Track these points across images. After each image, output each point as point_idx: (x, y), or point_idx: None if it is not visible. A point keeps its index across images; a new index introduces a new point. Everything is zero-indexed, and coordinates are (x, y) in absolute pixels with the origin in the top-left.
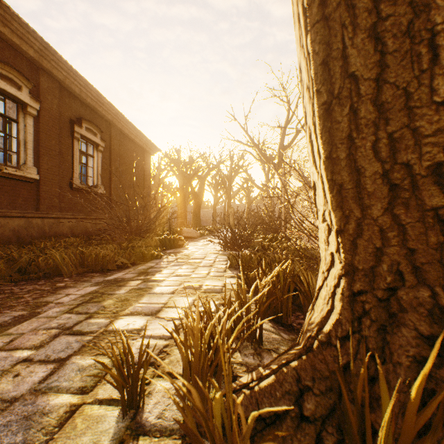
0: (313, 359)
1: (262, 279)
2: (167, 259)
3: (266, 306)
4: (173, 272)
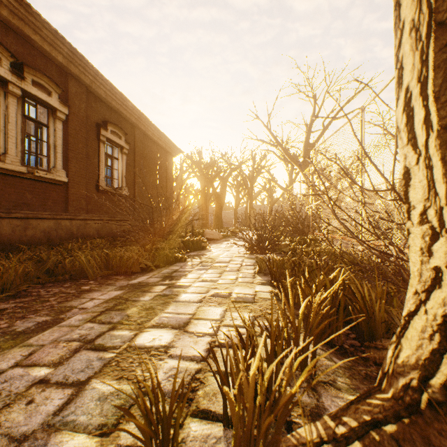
0: (424, 426)
1: (304, 290)
2: (191, 262)
3: (320, 328)
4: (199, 277)
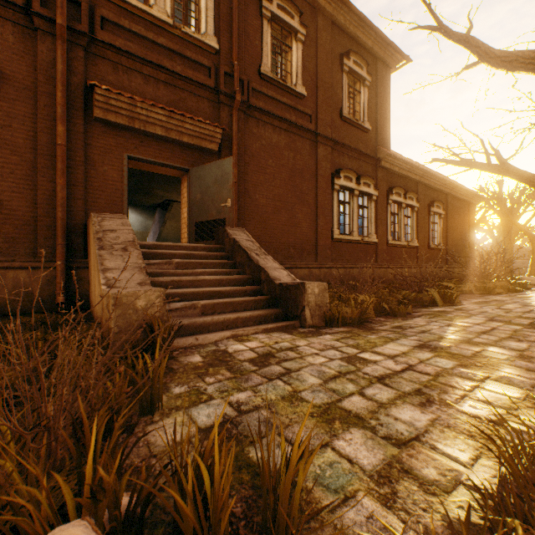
0: None
1: None
2: (527, 292)
3: None
4: None
